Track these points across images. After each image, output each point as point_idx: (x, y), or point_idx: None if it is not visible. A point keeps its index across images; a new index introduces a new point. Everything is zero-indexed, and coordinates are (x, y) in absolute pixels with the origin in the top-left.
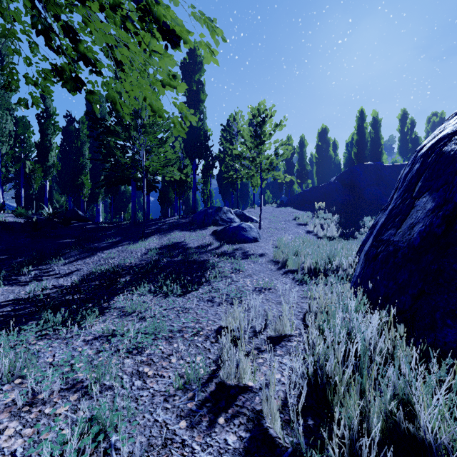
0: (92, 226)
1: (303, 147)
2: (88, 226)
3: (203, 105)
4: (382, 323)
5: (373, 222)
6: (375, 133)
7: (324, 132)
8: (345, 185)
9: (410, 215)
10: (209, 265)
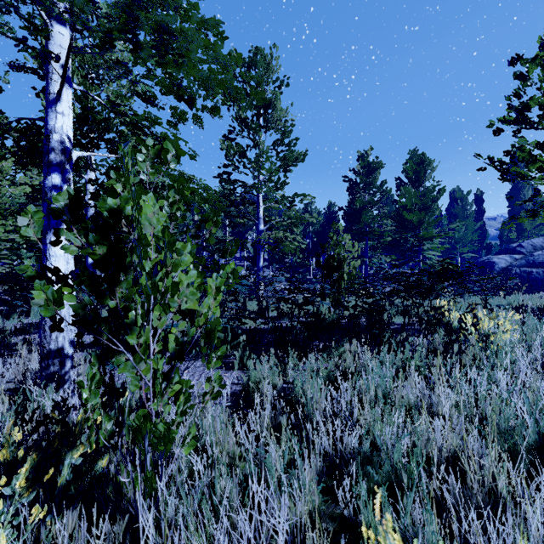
0: None
1: None
2: None
3: (527, 187)
4: None
5: None
6: None
7: None
8: None
9: None
10: None
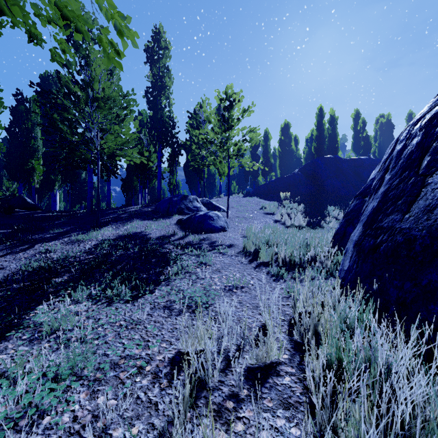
0: (41, 214)
1: (267, 140)
2: (36, 214)
3: (169, 91)
4: (414, 348)
5: (347, 210)
6: (333, 130)
7: (287, 127)
8: (308, 176)
9: (421, 195)
10: (171, 259)
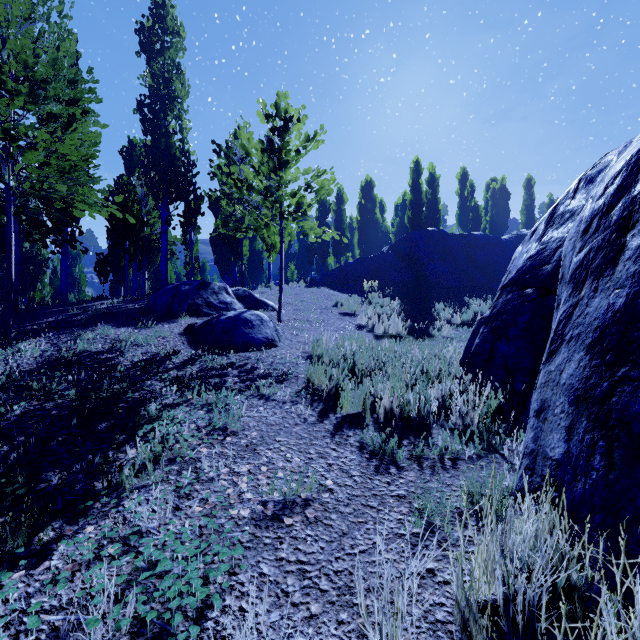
0: None
1: (341, 203)
2: None
3: (182, 107)
4: None
5: (492, 310)
6: (433, 194)
7: (369, 186)
8: (402, 258)
9: None
10: (146, 420)
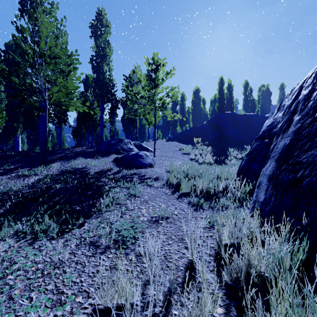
0: None
1: (183, 101)
2: None
3: (109, 59)
4: None
5: (250, 149)
6: (230, 94)
7: (197, 91)
8: (213, 127)
9: None
10: (105, 191)
